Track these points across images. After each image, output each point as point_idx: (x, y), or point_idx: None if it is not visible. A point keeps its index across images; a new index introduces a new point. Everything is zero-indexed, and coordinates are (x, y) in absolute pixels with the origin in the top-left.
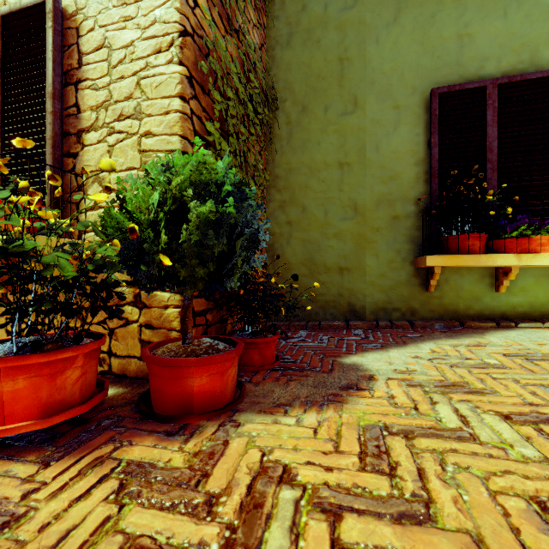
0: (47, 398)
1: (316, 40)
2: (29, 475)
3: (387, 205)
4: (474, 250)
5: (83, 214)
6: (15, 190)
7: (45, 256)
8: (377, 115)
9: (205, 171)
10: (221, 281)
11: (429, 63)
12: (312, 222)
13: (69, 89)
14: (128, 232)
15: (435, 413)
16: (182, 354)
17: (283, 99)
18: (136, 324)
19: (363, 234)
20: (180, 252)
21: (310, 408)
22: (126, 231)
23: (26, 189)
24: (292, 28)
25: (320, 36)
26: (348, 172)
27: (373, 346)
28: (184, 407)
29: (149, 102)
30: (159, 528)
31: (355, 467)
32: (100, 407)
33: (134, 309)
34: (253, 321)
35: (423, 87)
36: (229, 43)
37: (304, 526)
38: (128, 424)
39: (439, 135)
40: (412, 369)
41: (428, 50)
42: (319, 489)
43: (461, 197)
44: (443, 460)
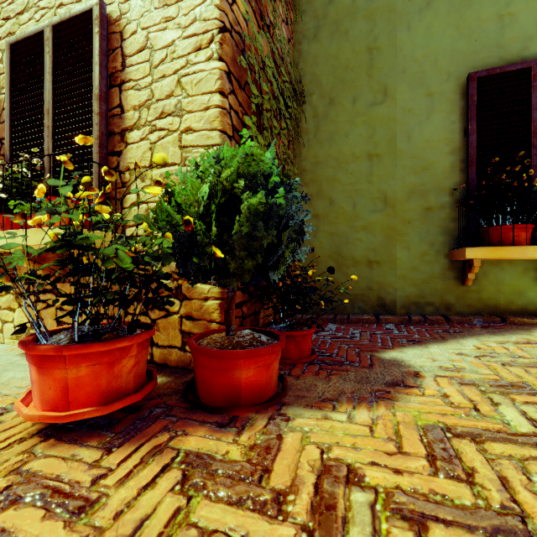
0: (106, 385)
1: (343, 32)
2: (95, 460)
3: (419, 196)
4: (519, 242)
5: (127, 209)
6: (77, 185)
7: (106, 249)
8: (408, 104)
9: (253, 163)
10: (265, 274)
11: (465, 47)
12: (340, 215)
13: (113, 91)
14: (183, 224)
15: (500, 415)
16: (228, 346)
17: (310, 93)
18: (177, 315)
19: (393, 226)
20: (230, 244)
21: (359, 405)
22: (175, 224)
23: (88, 183)
24: (319, 21)
25: (348, 27)
26: (378, 164)
27: (410, 341)
28: (231, 399)
29: (190, 99)
30: (232, 525)
31: (426, 471)
32: (149, 396)
33: (175, 300)
34: (291, 314)
35: (459, 73)
36: (264, 37)
37: (387, 534)
38: (178, 413)
39: (477, 121)
40: (459, 366)
41: (464, 33)
42: (393, 493)
43: (502, 186)
44: (526, 468)
